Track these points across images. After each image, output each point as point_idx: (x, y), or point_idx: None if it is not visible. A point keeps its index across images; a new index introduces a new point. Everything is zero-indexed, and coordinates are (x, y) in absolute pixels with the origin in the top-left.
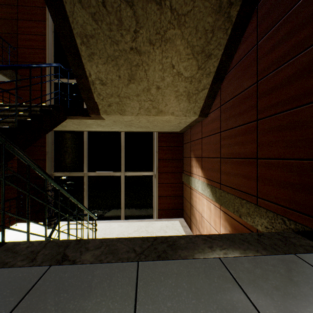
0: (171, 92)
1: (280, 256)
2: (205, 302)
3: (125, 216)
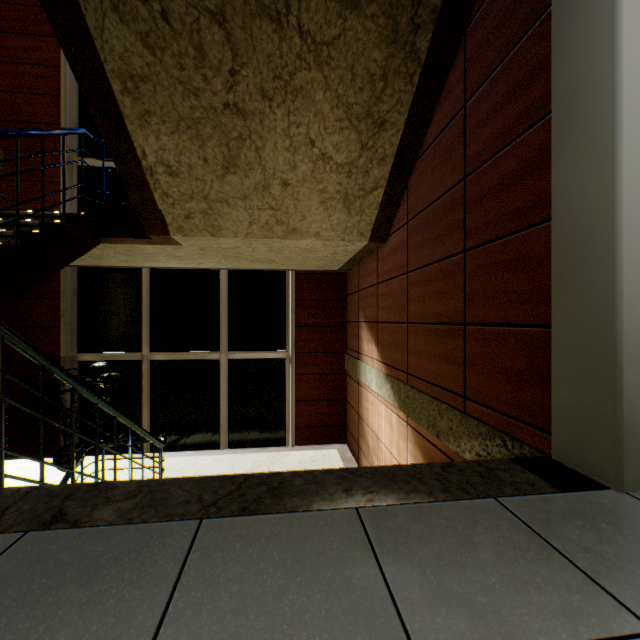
0: (312, 192)
1: (469, 501)
2: (302, 582)
3: (229, 443)
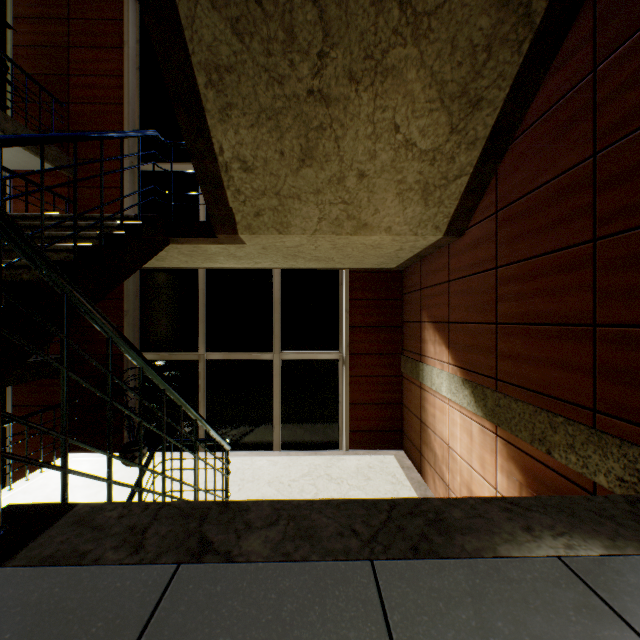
0: (388, 183)
1: None
2: None
3: (281, 444)
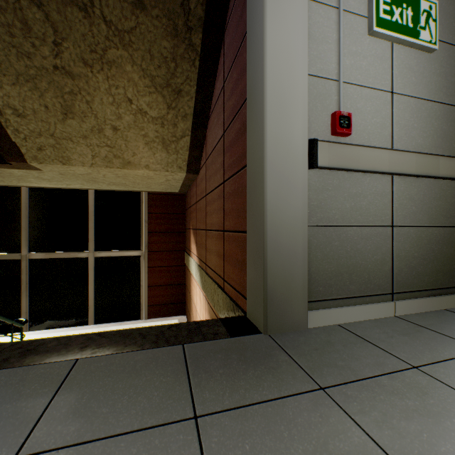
0: (137, 136)
1: (163, 348)
2: None
3: (96, 320)
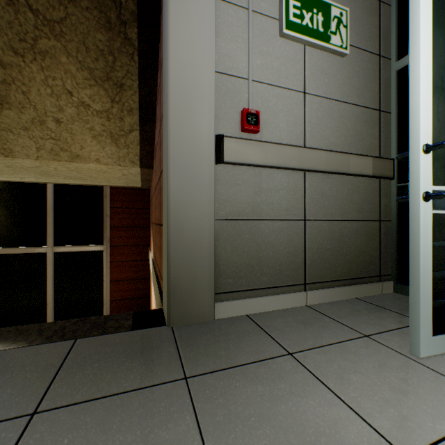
0: (83, 129)
1: (53, 343)
2: None
3: (55, 316)
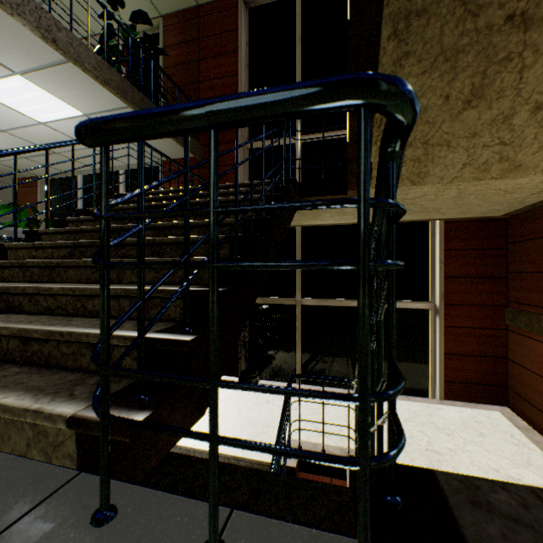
0: None
1: None
2: None
3: None
